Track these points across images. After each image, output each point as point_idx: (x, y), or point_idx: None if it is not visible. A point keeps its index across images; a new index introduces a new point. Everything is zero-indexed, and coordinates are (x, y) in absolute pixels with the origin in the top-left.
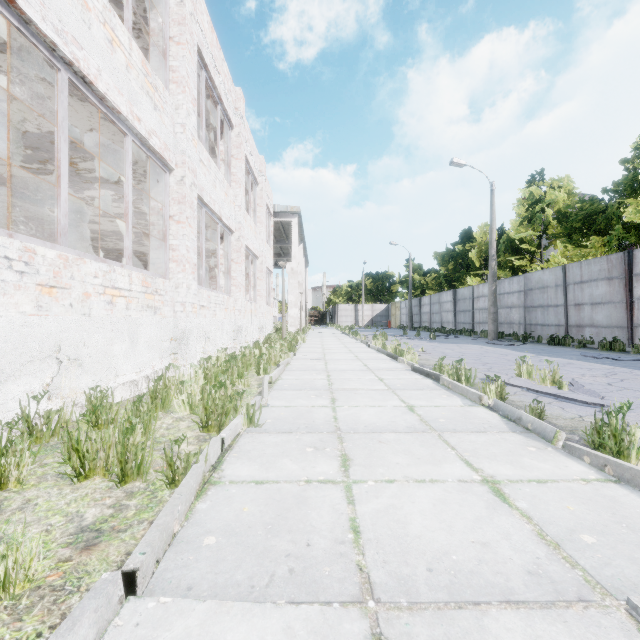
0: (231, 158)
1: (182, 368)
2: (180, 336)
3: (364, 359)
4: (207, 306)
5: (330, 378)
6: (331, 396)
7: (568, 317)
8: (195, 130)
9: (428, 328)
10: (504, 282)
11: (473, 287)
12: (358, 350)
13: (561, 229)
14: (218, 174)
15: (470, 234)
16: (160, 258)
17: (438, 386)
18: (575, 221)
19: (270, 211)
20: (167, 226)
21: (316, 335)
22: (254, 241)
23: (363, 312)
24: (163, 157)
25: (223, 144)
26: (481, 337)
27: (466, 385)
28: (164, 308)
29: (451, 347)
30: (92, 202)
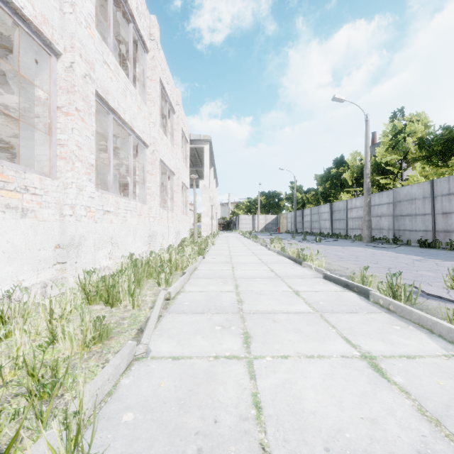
0: (146, 79)
1: (71, 279)
2: (69, 243)
3: (268, 263)
4: (114, 211)
5: (239, 291)
6: (243, 328)
7: (435, 224)
8: (92, 19)
9: (309, 233)
10: (374, 196)
11: (347, 201)
12: (260, 252)
13: (424, 152)
14: (129, 86)
15: (343, 160)
16: (46, 155)
17: (371, 305)
18: (437, 145)
19: (186, 138)
20: (53, 117)
21: (224, 238)
22: (171, 159)
23: (259, 221)
24: (40, 30)
25: (139, 66)
26: (356, 240)
27: (404, 303)
28: (42, 210)
29: (339, 249)
30: (7, 112)
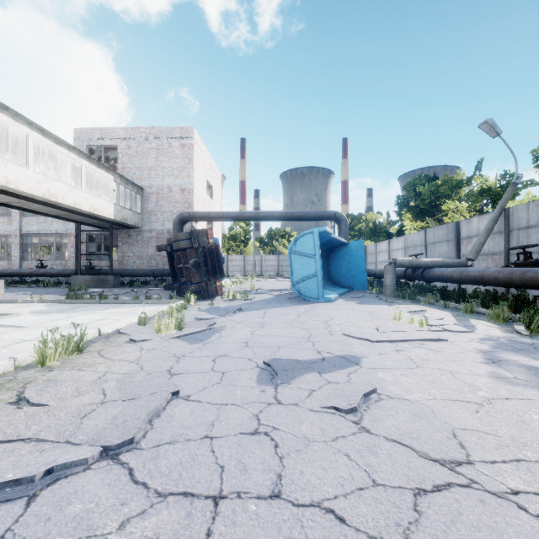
0: None
1: None
2: None
3: None
4: None
5: None
6: None
7: None
8: None
9: None
10: None
11: None
12: None
13: None
14: None
15: None
16: None
17: None
18: None
19: None
20: None
21: None
22: None
23: None
24: None
25: None
26: None
27: None
28: None
29: None
30: None
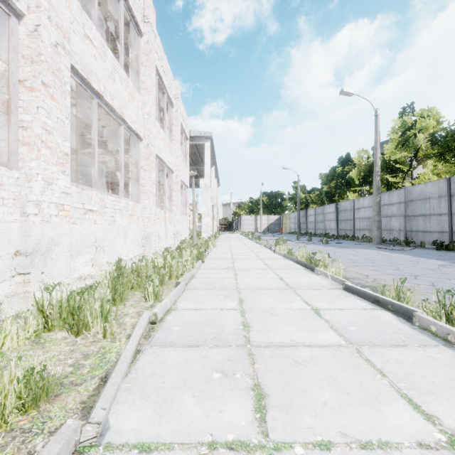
0: (140, 65)
1: (36, 294)
2: (33, 249)
3: (276, 268)
4: (99, 211)
5: (244, 309)
6: (252, 376)
7: (453, 224)
8: None
9: (314, 234)
10: (384, 195)
11: (354, 200)
12: (265, 256)
13: (439, 148)
14: (118, 69)
15: (349, 158)
16: (5, 139)
17: (419, 332)
18: (453, 140)
19: (186, 135)
20: (12, 93)
21: (225, 239)
22: (169, 155)
23: (261, 221)
24: None
25: (132, 51)
26: (364, 241)
27: None
28: None
29: (350, 252)
30: None
